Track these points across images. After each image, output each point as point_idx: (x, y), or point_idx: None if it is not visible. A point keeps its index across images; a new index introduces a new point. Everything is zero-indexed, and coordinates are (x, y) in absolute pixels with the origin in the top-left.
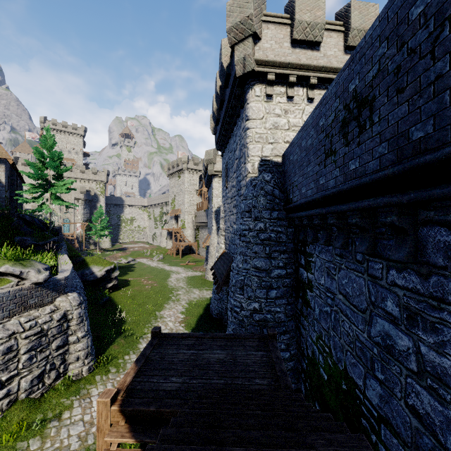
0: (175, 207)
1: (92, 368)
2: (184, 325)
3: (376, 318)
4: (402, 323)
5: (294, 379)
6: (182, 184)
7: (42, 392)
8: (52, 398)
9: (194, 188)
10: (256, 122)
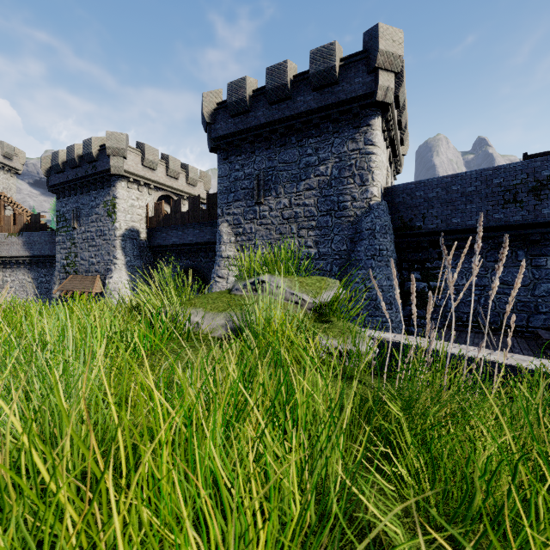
0: None
1: None
2: None
3: (540, 284)
4: None
5: None
6: None
7: None
8: None
9: None
10: (380, 151)
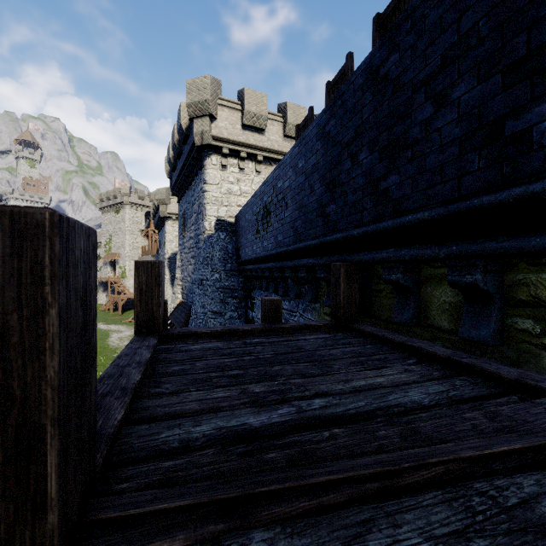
0: (112, 250)
1: None
2: None
3: None
4: None
5: None
6: (122, 222)
7: None
8: None
9: (139, 227)
10: (213, 187)
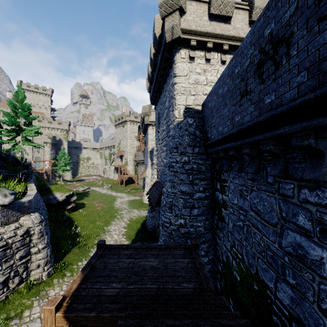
0: (120, 149)
1: (51, 273)
2: (126, 237)
3: (287, 231)
4: (314, 235)
5: (212, 278)
6: (126, 132)
7: (7, 295)
8: (15, 299)
9: (134, 135)
10: (182, 79)
